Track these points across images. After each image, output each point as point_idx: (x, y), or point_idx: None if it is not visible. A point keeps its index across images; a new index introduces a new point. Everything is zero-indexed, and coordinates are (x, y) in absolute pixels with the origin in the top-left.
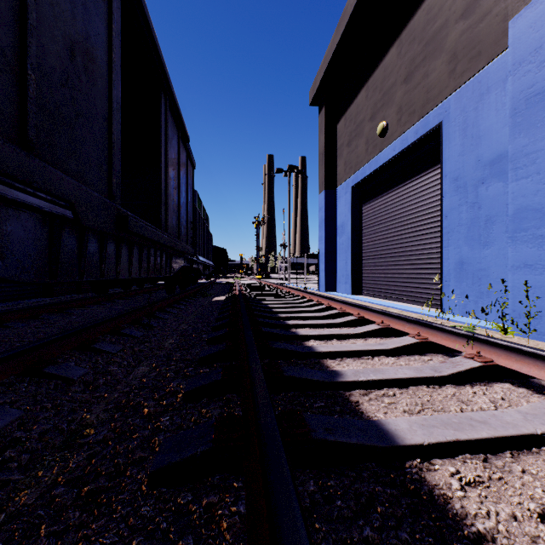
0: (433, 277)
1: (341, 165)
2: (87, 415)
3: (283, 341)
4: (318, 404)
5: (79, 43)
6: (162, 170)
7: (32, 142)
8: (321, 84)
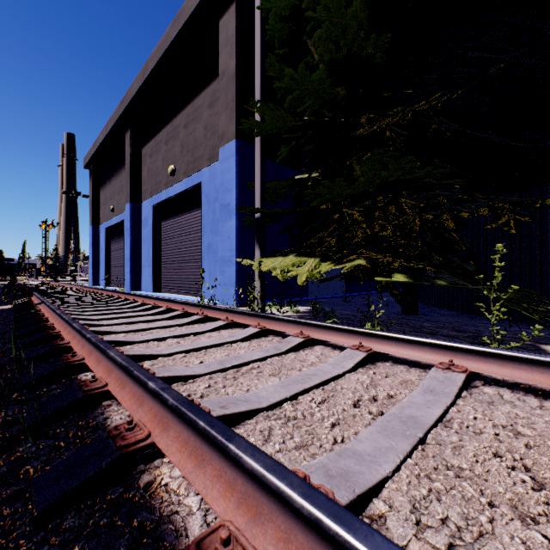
0: None
1: (102, 214)
2: None
3: None
4: None
5: None
6: None
7: None
8: (89, 163)
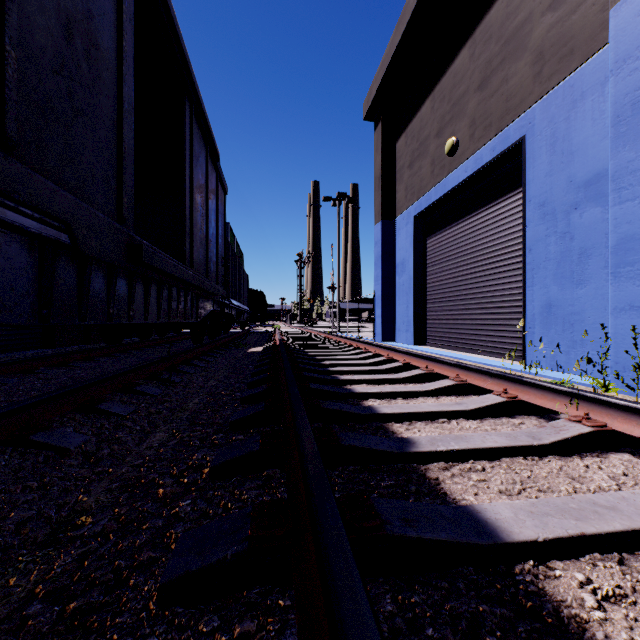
0: (513, 323)
1: (402, 191)
2: (83, 497)
3: (335, 401)
4: (387, 482)
5: (78, 22)
6: (186, 193)
7: (12, 140)
8: (377, 95)
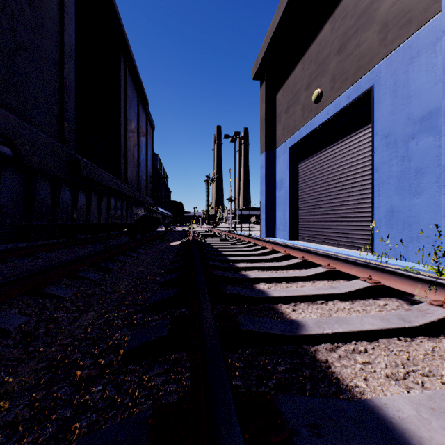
0: (363, 224)
1: (280, 129)
2: (8, 379)
3: (234, 284)
4: (283, 366)
5: None
6: (121, 126)
7: None
8: (263, 61)
